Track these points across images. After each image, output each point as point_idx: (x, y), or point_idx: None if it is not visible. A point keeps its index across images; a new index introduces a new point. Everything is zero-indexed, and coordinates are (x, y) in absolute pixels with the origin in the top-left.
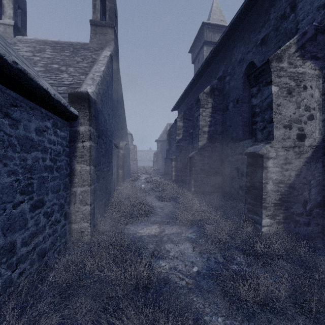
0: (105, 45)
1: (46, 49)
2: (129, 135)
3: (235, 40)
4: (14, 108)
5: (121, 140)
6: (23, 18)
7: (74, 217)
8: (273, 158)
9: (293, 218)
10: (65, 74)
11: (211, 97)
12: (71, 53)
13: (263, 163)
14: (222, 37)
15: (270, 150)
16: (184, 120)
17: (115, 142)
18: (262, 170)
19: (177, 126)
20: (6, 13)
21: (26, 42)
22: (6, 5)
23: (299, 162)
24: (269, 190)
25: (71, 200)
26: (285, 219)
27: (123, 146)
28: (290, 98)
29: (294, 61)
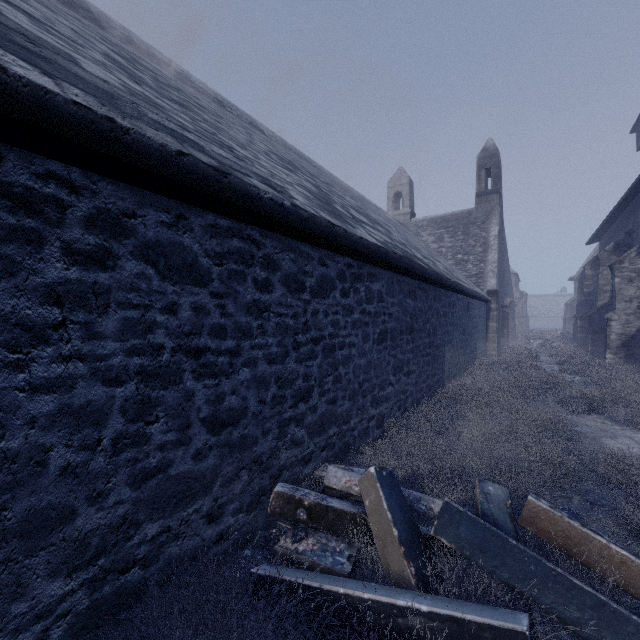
0: (490, 212)
1: (443, 235)
2: (512, 275)
3: (638, 202)
4: (481, 307)
5: (504, 298)
6: (412, 200)
7: (488, 348)
8: (616, 320)
9: (633, 356)
10: (470, 265)
11: (615, 254)
12: (463, 234)
13: (607, 323)
14: (622, 199)
15: (613, 315)
16: (596, 267)
17: (501, 304)
18: (607, 327)
19: (585, 275)
20: (404, 205)
21: (424, 228)
22: (404, 198)
23: (639, 322)
24: (612, 339)
25: (487, 340)
26: (625, 356)
27: (508, 304)
28: (631, 284)
29: (635, 261)
